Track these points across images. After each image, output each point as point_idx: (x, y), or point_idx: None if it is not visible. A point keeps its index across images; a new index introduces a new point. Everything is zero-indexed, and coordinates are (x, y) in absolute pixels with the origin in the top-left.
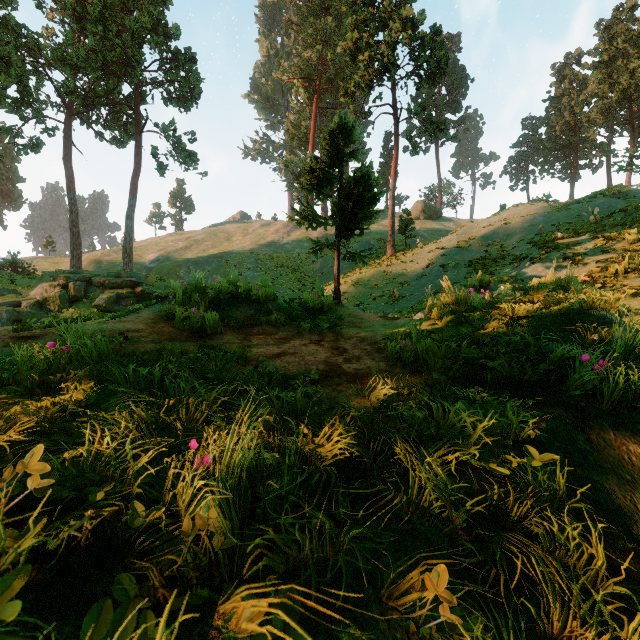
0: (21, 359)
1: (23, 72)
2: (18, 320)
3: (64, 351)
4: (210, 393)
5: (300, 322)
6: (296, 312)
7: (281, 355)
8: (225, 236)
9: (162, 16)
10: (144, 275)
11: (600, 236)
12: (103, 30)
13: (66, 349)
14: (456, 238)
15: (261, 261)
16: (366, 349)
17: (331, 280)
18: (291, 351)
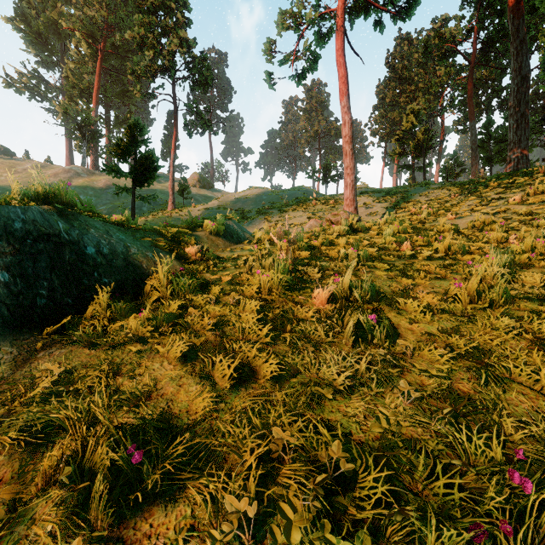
0: None
1: None
2: None
3: None
4: None
5: None
6: None
7: None
8: None
9: None
10: None
11: (282, 209)
12: None
13: None
14: (218, 203)
15: None
16: None
17: None
18: None
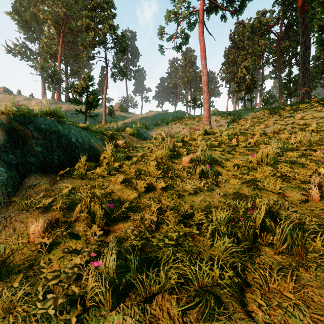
0: None
1: None
2: None
3: None
4: None
5: None
6: None
7: None
8: None
9: None
10: None
11: (168, 123)
12: None
13: None
14: (131, 120)
15: None
16: None
17: None
18: None
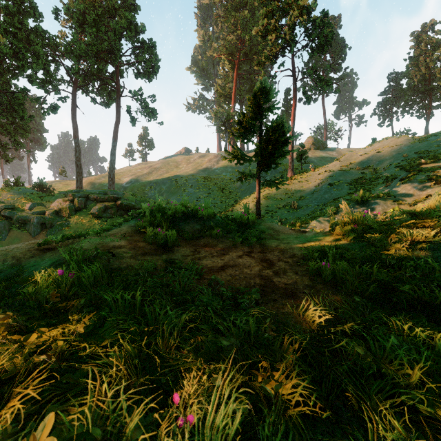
0: (40, 283)
1: (47, 61)
2: (43, 223)
3: (70, 277)
4: (179, 318)
5: (233, 234)
6: (230, 226)
7: (225, 268)
8: (175, 164)
9: (134, 18)
10: (122, 193)
11: None
12: (96, 31)
13: (71, 274)
14: (339, 163)
15: (199, 181)
16: (288, 262)
17: (248, 194)
18: (231, 263)
